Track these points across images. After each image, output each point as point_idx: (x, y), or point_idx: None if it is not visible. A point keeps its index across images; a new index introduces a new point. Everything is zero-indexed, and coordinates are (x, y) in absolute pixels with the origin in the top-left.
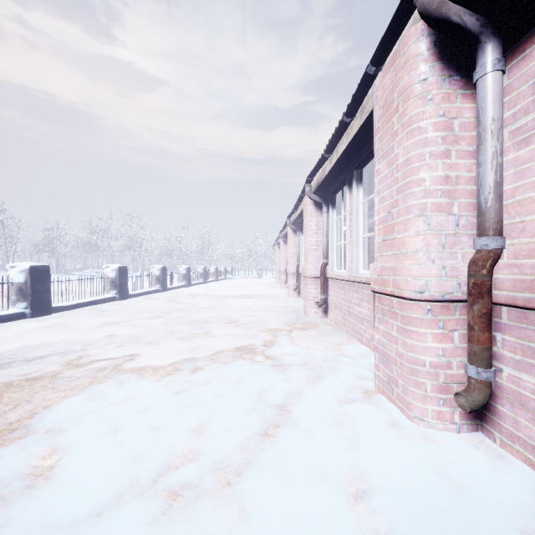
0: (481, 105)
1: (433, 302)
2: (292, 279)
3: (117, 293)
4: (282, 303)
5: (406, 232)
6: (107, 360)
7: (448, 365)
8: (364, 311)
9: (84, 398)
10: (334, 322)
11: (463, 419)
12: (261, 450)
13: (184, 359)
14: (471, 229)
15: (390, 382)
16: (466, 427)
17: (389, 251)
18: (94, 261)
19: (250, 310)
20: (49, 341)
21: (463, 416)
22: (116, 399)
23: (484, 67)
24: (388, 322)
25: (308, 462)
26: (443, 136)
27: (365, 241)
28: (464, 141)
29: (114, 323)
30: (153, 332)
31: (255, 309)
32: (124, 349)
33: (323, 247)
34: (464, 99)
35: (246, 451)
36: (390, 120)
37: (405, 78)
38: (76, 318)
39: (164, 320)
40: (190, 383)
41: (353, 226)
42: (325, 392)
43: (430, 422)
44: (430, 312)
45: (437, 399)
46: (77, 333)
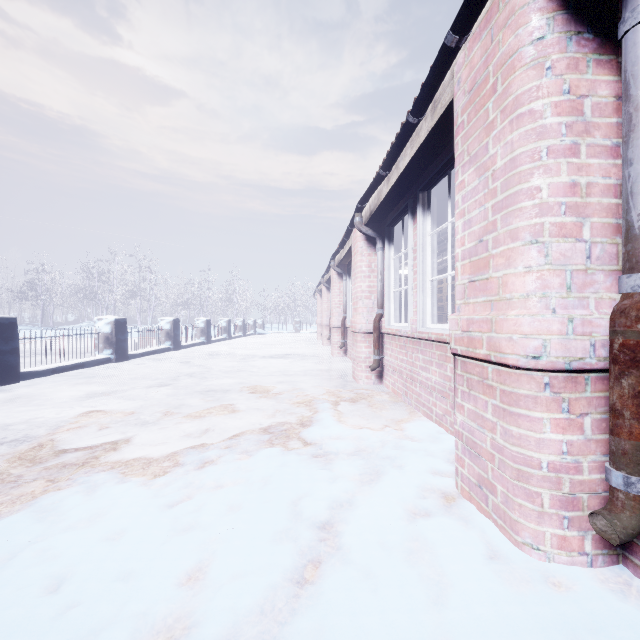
0: (633, 71)
1: (553, 372)
2: (338, 335)
3: (113, 353)
4: (325, 364)
5: (510, 268)
6: (79, 451)
7: (576, 467)
8: (434, 378)
9: (25, 518)
10: (392, 390)
11: (597, 547)
12: (293, 613)
13: (189, 448)
14: (608, 263)
15: (482, 486)
16: (602, 559)
17: (481, 296)
18: (92, 312)
19: (284, 374)
20: (4, 422)
21: (597, 543)
22: (76, 519)
23: (639, 10)
24: (478, 398)
25: (370, 639)
26: (568, 123)
27: (434, 285)
28: (598, 131)
29: (102, 393)
30: (153, 406)
31: (290, 373)
32: (108, 432)
33: (377, 294)
34: (598, 69)
35: (269, 617)
36: (482, 108)
37: (509, 41)
38: (52, 387)
39: (170, 389)
40: (192, 487)
41: (418, 266)
42: (388, 499)
43: (548, 552)
44: (549, 387)
45: (559, 517)
46: (47, 409)
